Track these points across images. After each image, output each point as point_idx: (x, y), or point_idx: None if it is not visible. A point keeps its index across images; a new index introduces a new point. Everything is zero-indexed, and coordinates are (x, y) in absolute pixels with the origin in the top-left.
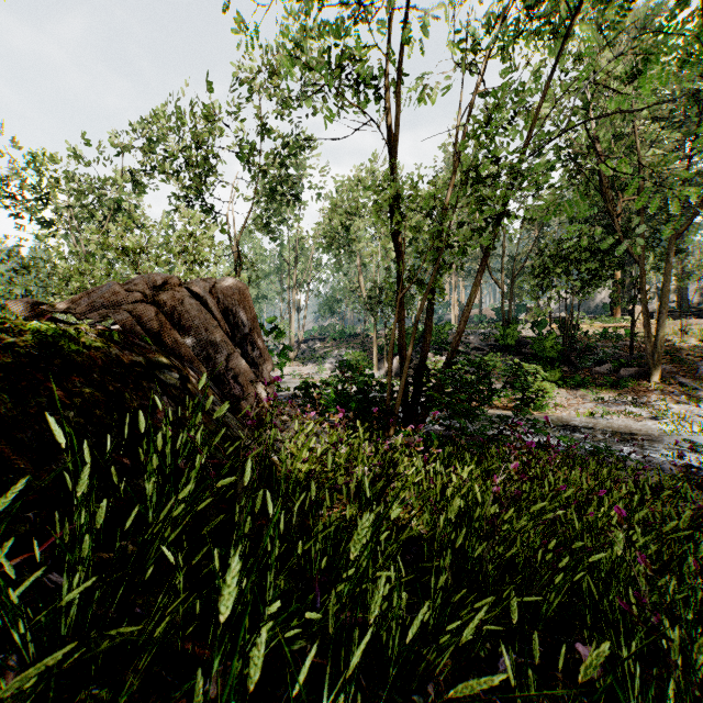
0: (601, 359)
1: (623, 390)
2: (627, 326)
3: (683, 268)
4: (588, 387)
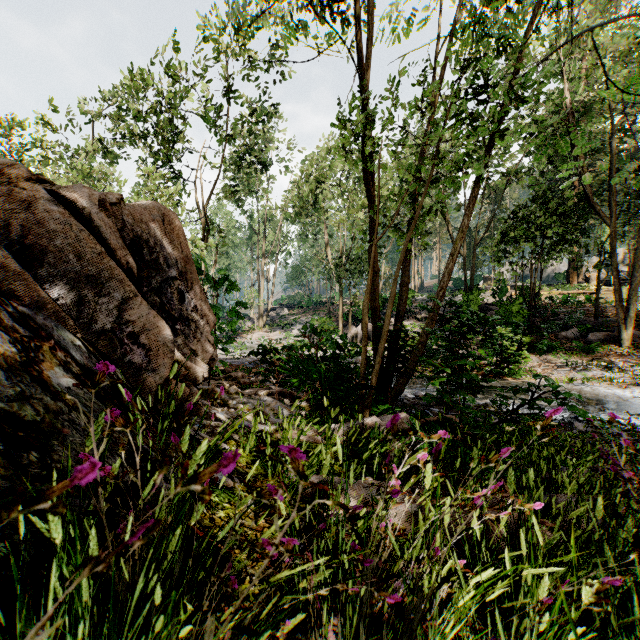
0: (566, 324)
1: (594, 355)
2: (586, 293)
3: None
4: (557, 352)
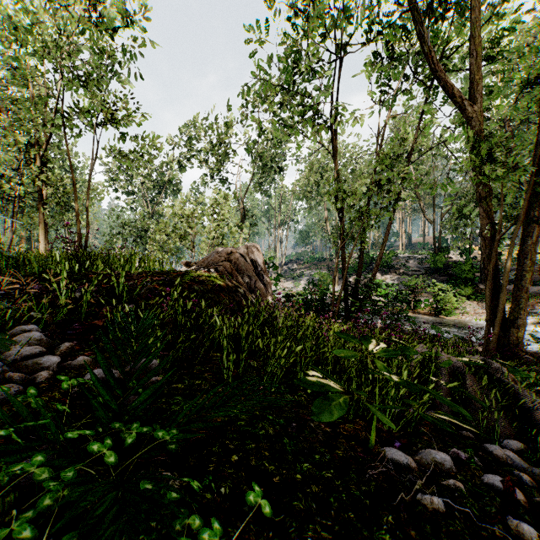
0: (512, 279)
1: None
2: None
3: None
4: None
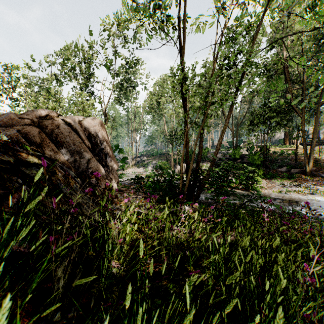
0: (281, 165)
1: (293, 180)
2: (292, 149)
3: (321, 121)
4: (276, 178)
